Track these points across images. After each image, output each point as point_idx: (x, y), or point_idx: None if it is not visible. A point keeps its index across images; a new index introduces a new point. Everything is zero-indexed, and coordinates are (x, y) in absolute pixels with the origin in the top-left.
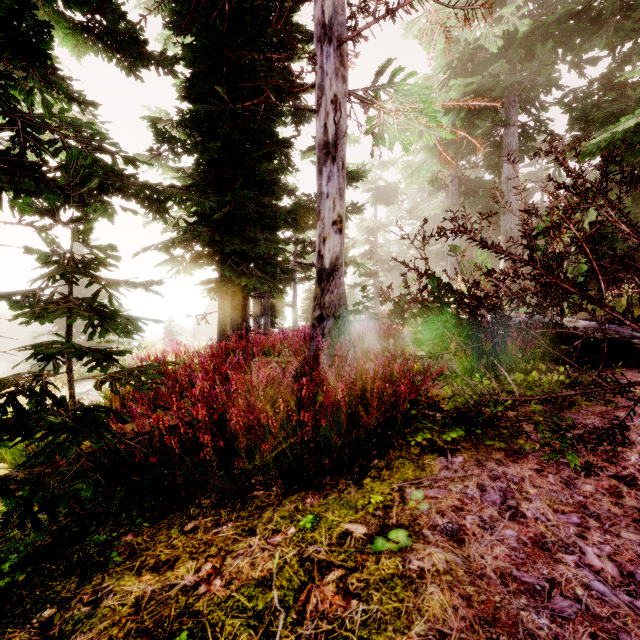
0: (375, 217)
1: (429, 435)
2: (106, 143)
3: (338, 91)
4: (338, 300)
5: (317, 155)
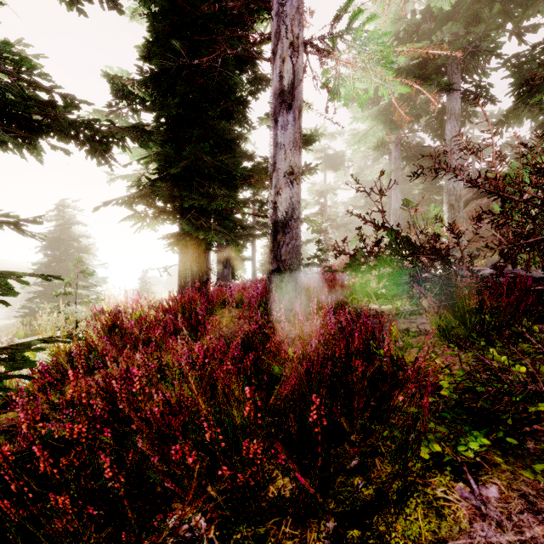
0: (324, 181)
1: (437, 445)
2: (35, 75)
3: (295, 38)
4: (295, 252)
5: (273, 104)
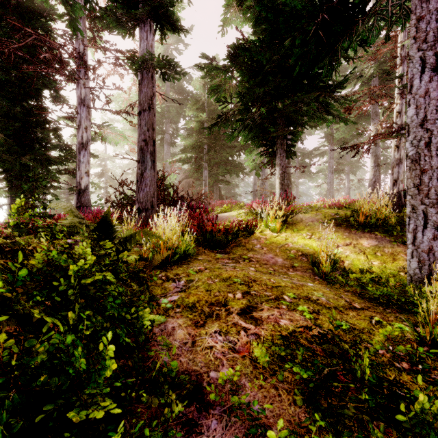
0: (105, 151)
1: None
2: None
3: (87, 124)
4: (88, 200)
5: (78, 146)
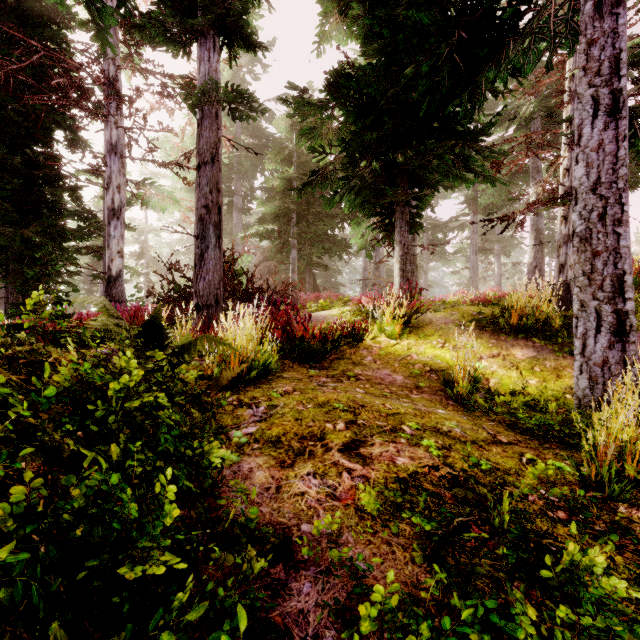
0: (146, 220)
1: None
2: None
3: (121, 182)
4: (121, 293)
5: (108, 214)
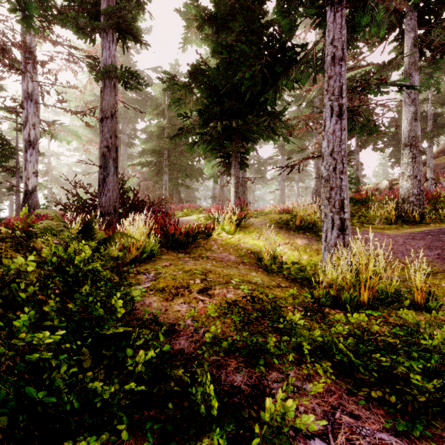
0: (49, 146)
1: None
2: None
3: (36, 121)
4: (36, 203)
5: (25, 144)
